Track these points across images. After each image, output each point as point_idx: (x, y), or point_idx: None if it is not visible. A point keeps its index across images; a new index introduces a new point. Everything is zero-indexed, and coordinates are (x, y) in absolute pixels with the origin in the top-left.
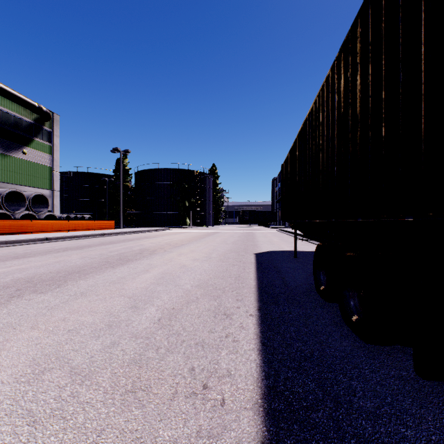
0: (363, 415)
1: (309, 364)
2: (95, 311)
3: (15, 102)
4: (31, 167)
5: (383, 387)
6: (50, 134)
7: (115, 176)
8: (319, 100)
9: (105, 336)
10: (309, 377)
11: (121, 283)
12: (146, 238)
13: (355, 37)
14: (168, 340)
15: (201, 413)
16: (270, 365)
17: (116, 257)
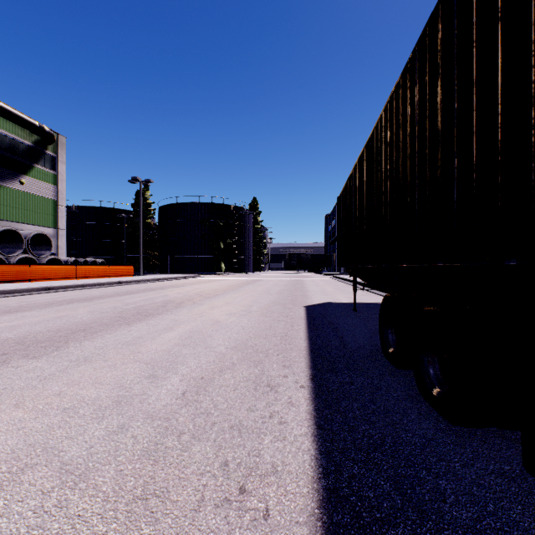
0: (458, 532)
1: (381, 455)
2: (101, 383)
3: (10, 120)
4: (30, 200)
5: (482, 488)
6: (55, 160)
7: (134, 212)
8: (386, 115)
9: (111, 416)
10: (381, 475)
11: (137, 344)
12: (172, 287)
13: (435, 31)
14: (194, 423)
15: (236, 532)
16: (329, 458)
17: (134, 310)
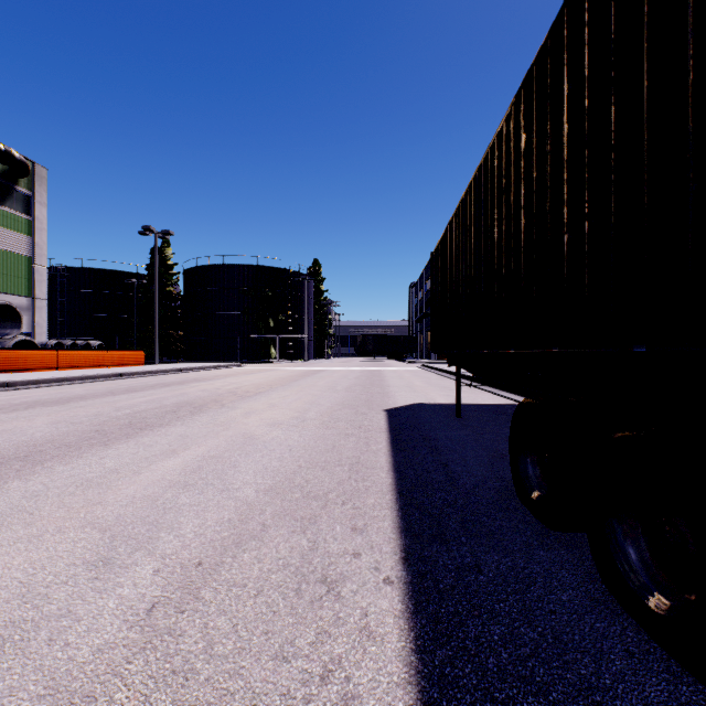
0: None
1: None
2: None
3: None
4: None
5: None
6: (30, 201)
7: (149, 276)
8: (518, 110)
9: None
10: None
11: (104, 486)
12: (196, 381)
13: None
14: None
15: None
16: None
17: (124, 419)
